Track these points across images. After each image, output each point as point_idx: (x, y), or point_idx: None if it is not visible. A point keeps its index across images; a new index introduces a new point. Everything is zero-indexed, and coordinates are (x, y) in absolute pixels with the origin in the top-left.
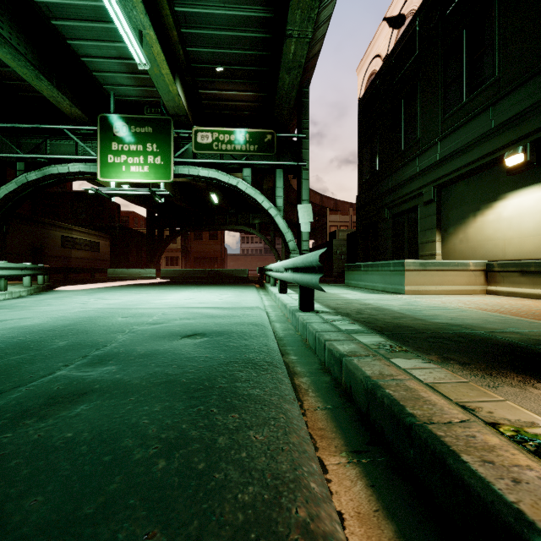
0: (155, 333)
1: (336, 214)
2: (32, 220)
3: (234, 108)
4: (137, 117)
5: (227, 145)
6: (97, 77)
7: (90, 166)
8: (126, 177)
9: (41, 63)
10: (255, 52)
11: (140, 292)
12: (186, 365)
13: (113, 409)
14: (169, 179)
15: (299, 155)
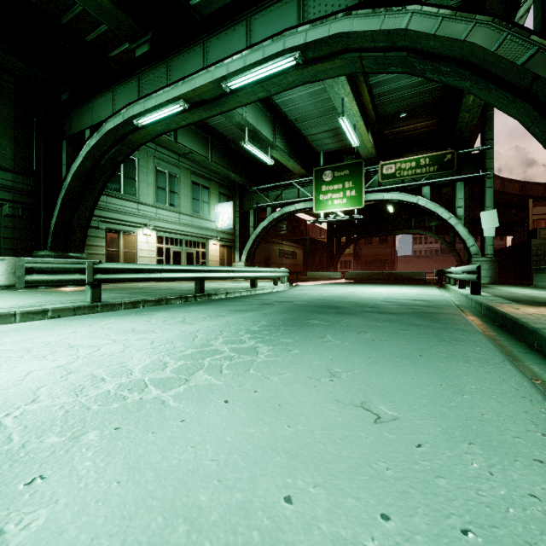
0: (395, 299)
1: (543, 205)
2: (265, 240)
3: (413, 135)
4: (338, 165)
5: (408, 171)
6: (312, 144)
7: (308, 203)
8: (331, 208)
9: (289, 150)
10: (435, 95)
11: (352, 287)
12: (419, 304)
13: (407, 306)
14: (361, 206)
15: (482, 165)
